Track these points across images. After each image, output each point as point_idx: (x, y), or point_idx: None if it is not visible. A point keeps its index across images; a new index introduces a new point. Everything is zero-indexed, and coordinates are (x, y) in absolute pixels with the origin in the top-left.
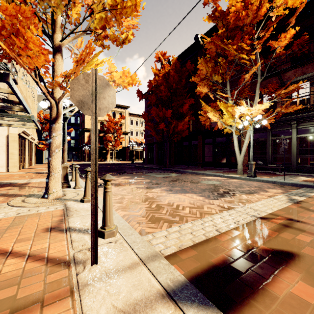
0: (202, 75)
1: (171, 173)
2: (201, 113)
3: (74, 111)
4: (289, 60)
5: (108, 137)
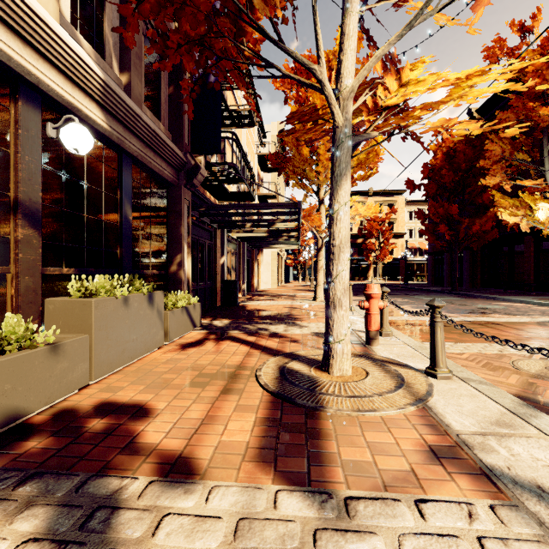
0: (495, 156)
1: (452, 297)
2: (496, 210)
3: None
4: None
5: (369, 244)
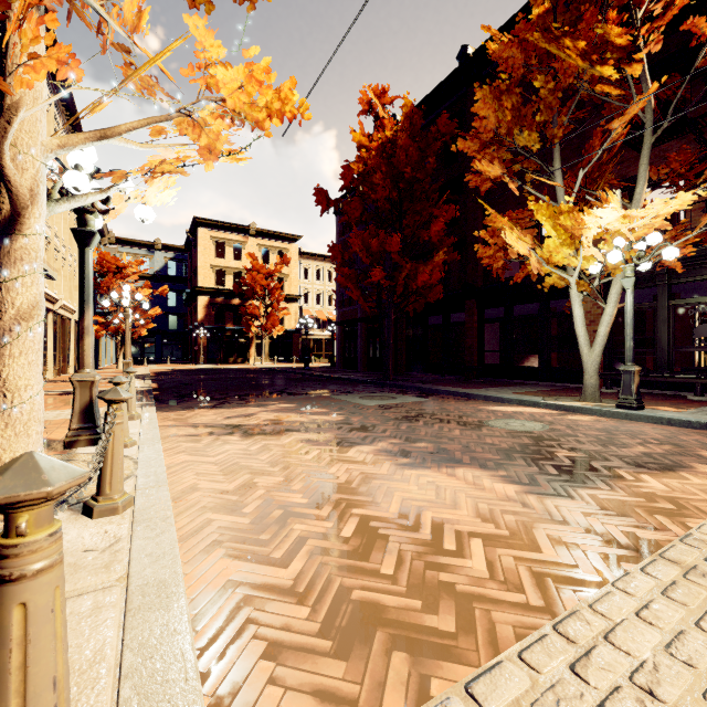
0: (485, 132)
1: (402, 395)
2: (483, 234)
3: (110, 213)
4: None
5: (251, 306)
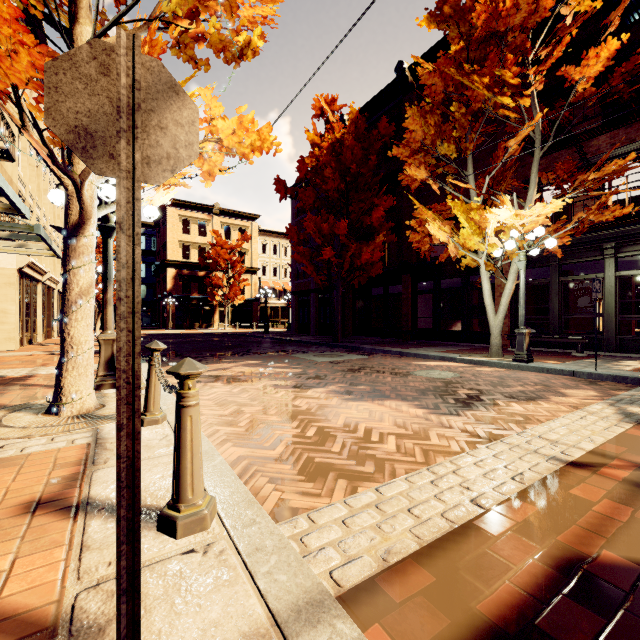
0: (414, 142)
1: (348, 353)
2: (413, 224)
3: None
4: (598, 112)
5: (216, 278)
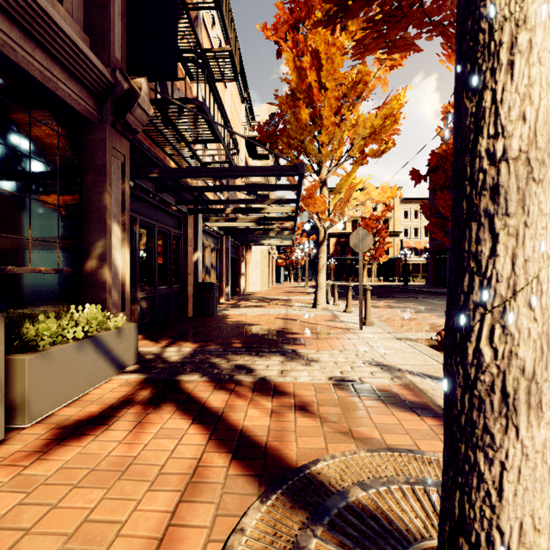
0: None
1: None
2: None
3: (333, 230)
4: None
5: None
